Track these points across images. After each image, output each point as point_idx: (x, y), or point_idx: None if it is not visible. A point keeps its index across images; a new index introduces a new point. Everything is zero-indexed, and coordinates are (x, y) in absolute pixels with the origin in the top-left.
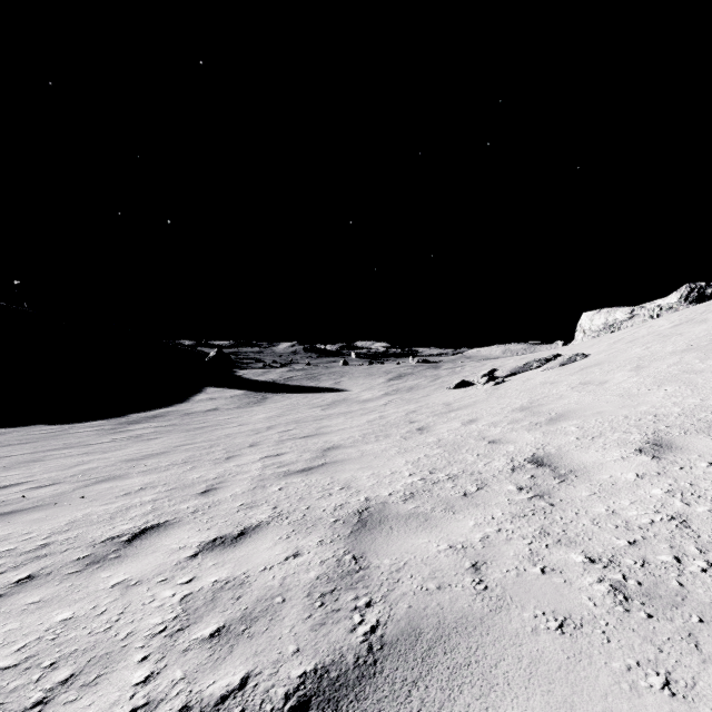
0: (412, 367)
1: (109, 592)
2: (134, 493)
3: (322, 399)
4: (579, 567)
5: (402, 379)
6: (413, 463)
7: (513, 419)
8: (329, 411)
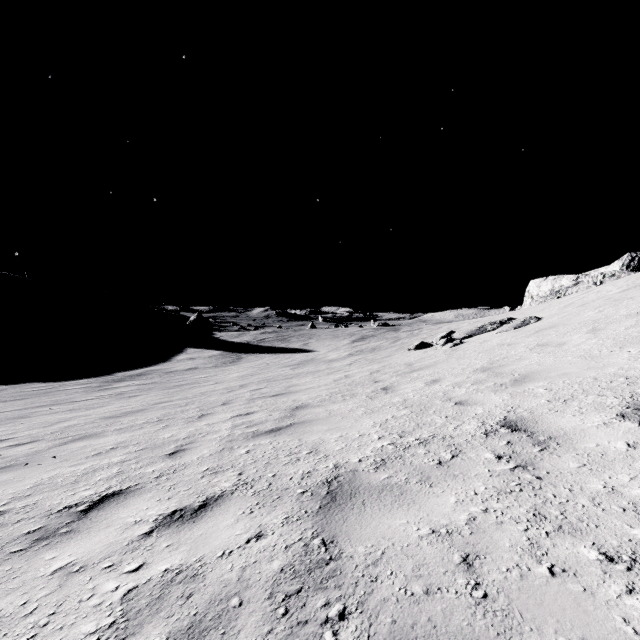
0: (373, 330)
1: (47, 581)
2: (104, 453)
3: (291, 359)
4: (596, 568)
5: (364, 341)
6: (381, 425)
7: (476, 380)
8: (298, 370)
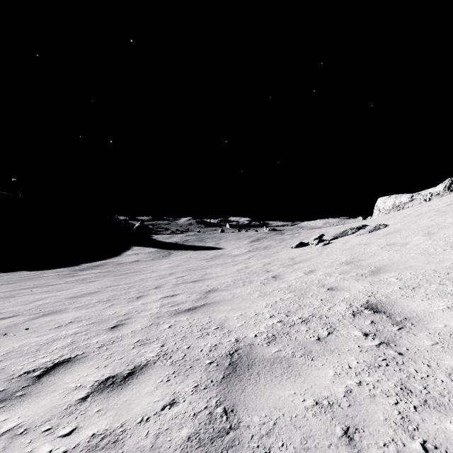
0: (265, 233)
1: None
2: (64, 326)
3: (207, 254)
4: None
5: (259, 241)
6: (271, 305)
7: (342, 271)
8: (211, 262)
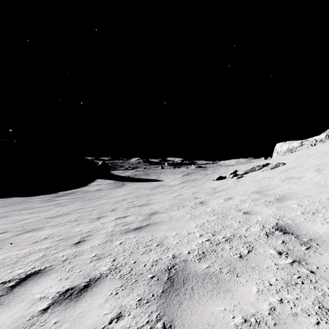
0: (194, 169)
1: None
2: (39, 241)
3: (150, 185)
4: None
5: (189, 175)
6: (200, 226)
7: (254, 198)
8: (154, 191)
